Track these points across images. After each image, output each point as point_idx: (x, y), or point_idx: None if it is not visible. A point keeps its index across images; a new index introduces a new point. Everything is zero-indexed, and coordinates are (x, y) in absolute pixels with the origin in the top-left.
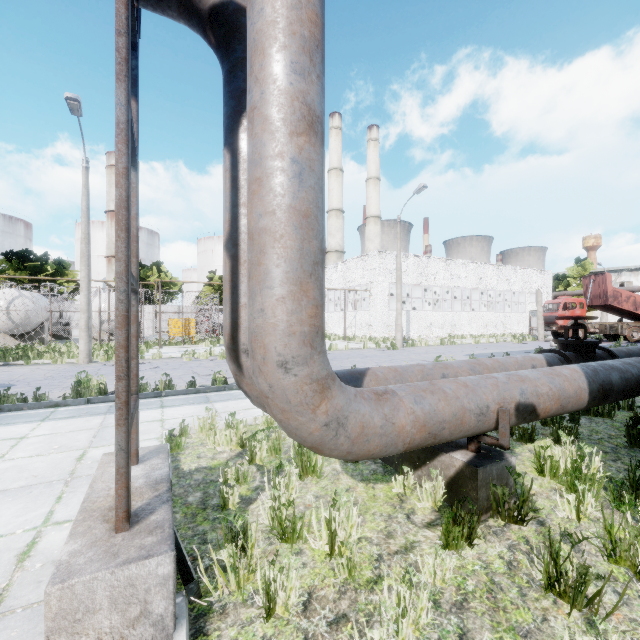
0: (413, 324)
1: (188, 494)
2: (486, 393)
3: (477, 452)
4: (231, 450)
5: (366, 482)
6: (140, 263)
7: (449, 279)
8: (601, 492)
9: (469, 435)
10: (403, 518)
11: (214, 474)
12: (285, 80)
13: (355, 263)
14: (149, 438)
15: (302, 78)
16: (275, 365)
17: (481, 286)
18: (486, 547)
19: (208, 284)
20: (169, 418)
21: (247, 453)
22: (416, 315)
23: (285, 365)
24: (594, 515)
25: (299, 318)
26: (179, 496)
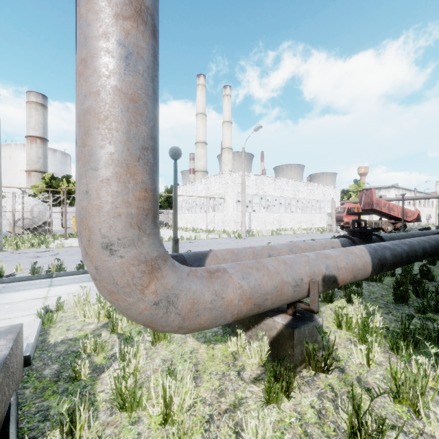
0: (253, 221)
1: (45, 367)
2: (300, 268)
3: (294, 315)
4: (99, 321)
5: (208, 343)
6: (53, 176)
7: (277, 191)
8: (383, 341)
9: (287, 303)
10: (235, 375)
11: (77, 345)
12: None
13: (214, 179)
14: (27, 314)
15: None
16: (100, 247)
17: (297, 196)
18: (300, 397)
19: None
20: (53, 295)
21: (109, 324)
22: (255, 215)
23: (110, 247)
24: (379, 360)
25: (125, 200)
26: (36, 370)
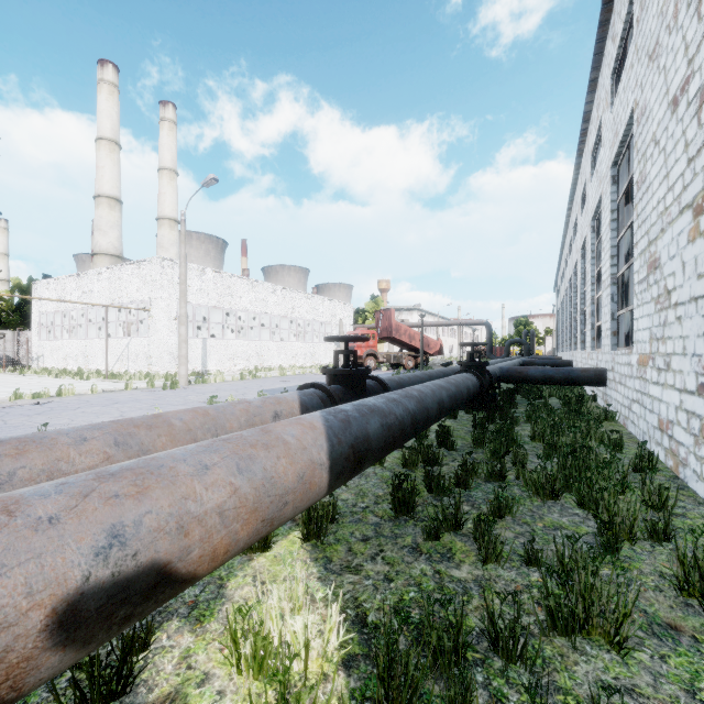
0: (212, 355)
1: None
2: None
3: None
4: None
5: None
6: None
7: (256, 304)
8: None
9: None
10: None
11: None
12: None
13: (128, 271)
14: None
15: None
16: None
17: (291, 314)
18: None
19: None
20: None
21: None
22: (216, 344)
23: None
24: None
25: None
26: None
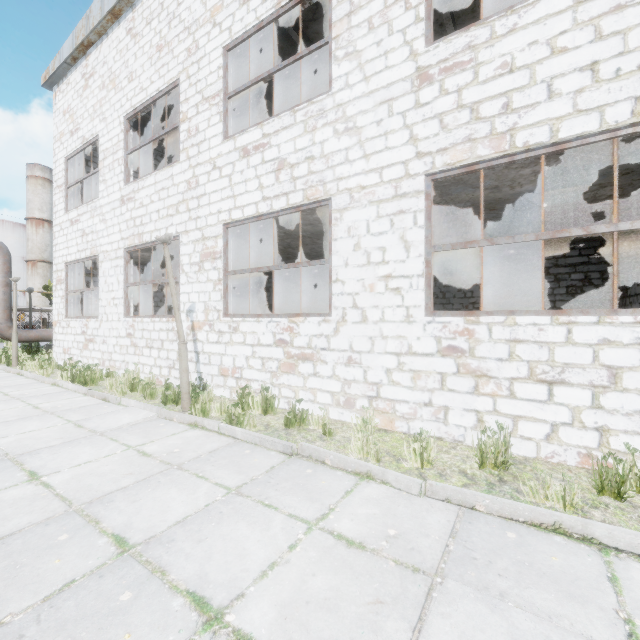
0: None
1: None
2: None
3: None
4: None
5: None
6: None
7: None
8: None
9: None
10: None
11: None
12: (1, 279)
13: None
14: None
15: (5, 278)
16: None
17: None
18: None
19: None
20: None
21: None
22: None
23: (2, 324)
24: None
25: (5, 316)
26: None
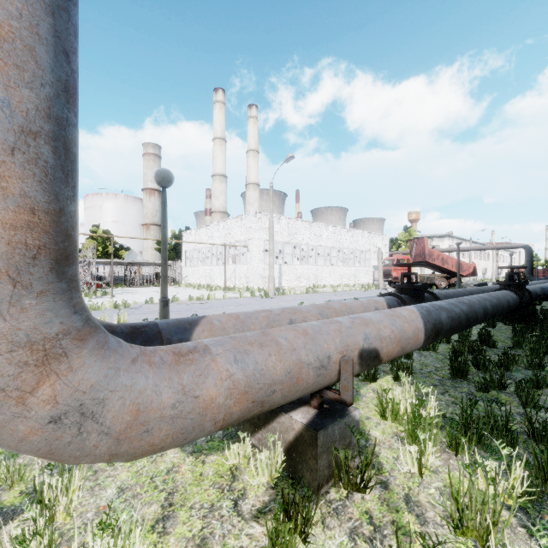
0: (285, 276)
1: None
2: (328, 341)
3: (320, 408)
4: None
5: (197, 454)
6: None
7: (314, 239)
8: (439, 436)
9: (308, 393)
10: (229, 508)
11: None
12: None
13: (235, 222)
14: None
15: None
16: None
17: (338, 245)
18: (324, 539)
19: (91, 237)
20: None
21: None
22: (287, 268)
23: None
24: (435, 466)
25: None
26: None
